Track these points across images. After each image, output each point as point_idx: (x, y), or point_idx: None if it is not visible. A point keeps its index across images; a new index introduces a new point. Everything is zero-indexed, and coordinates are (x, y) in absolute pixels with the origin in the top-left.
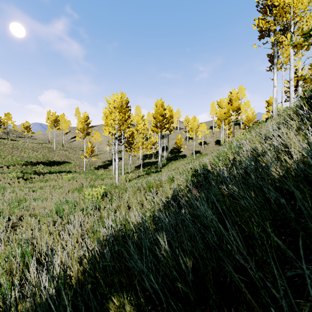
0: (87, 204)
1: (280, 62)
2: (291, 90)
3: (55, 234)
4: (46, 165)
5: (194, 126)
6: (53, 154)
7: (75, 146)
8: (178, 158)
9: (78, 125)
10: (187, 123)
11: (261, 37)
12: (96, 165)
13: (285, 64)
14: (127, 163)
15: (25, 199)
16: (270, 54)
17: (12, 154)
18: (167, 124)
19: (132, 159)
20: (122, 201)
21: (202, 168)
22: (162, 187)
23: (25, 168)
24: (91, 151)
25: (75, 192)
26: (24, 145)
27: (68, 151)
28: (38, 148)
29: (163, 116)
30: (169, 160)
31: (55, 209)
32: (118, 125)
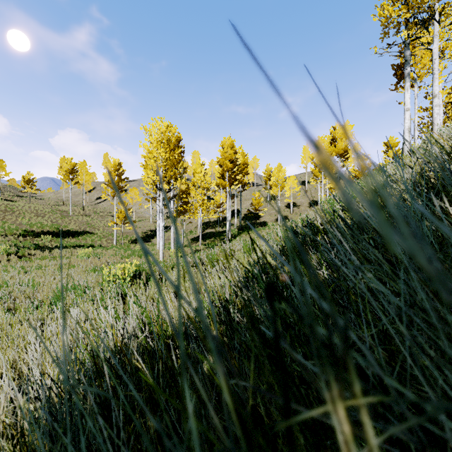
0: (106, 290)
1: (412, 76)
2: (435, 113)
3: (24, 345)
4: (56, 236)
5: (279, 178)
6: (68, 221)
7: (102, 210)
8: (256, 226)
9: (105, 176)
10: (268, 175)
11: (384, 35)
12: (133, 236)
13: (420, 79)
14: (180, 233)
15: (6, 285)
16: (397, 65)
17: (4, 220)
18: (239, 174)
19: (187, 228)
20: (166, 286)
21: (306, 224)
22: (233, 261)
23: (22, 240)
24: (125, 216)
25: (92, 273)
26: (23, 206)
27: (90, 217)
28: (45, 212)
29: (233, 162)
30: (242, 229)
31: (49, 300)
32: (162, 167)
